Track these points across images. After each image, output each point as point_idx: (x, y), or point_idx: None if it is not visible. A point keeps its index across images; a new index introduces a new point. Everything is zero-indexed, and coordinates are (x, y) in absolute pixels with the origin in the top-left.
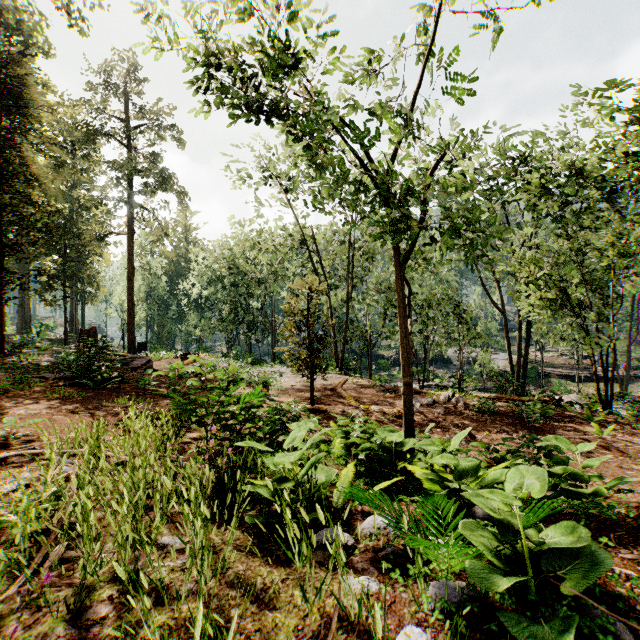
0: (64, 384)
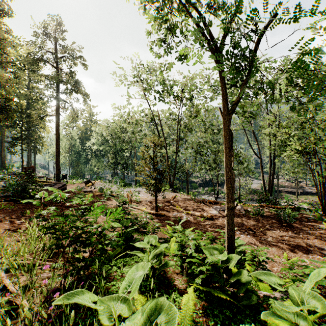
0: (4, 200)
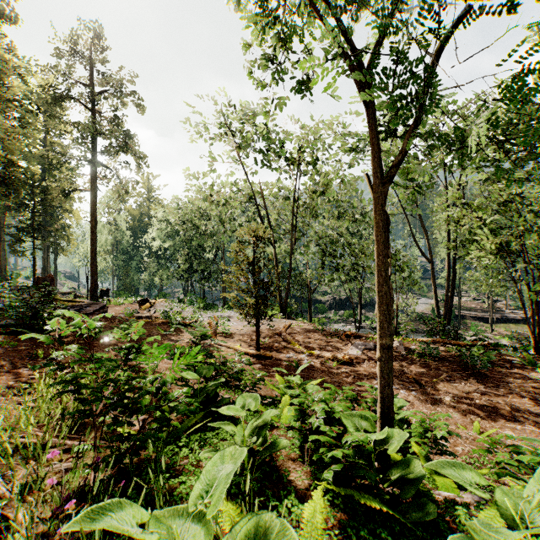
0: (1, 333)
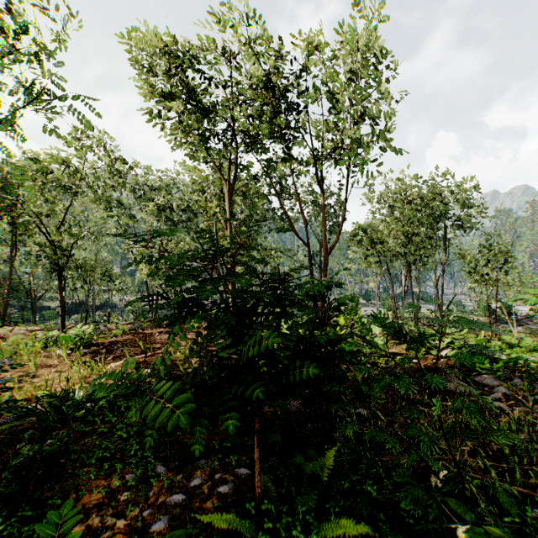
0: None
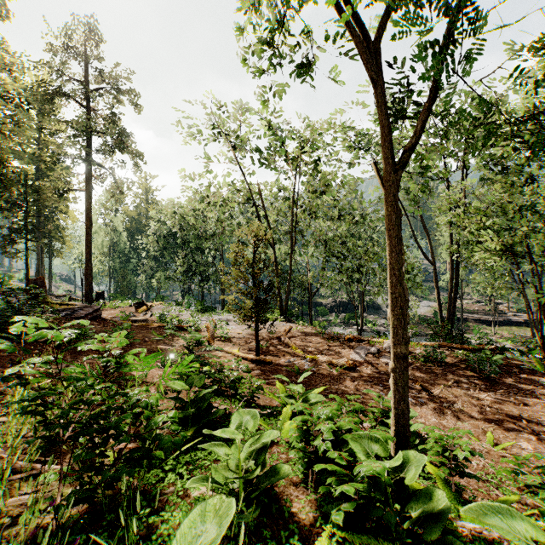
0: None
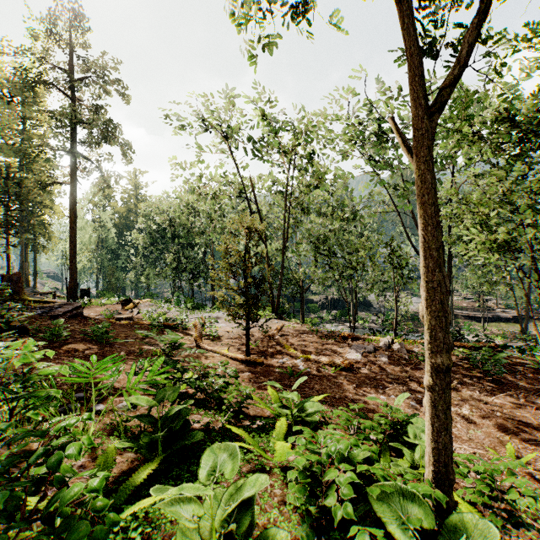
0: None
